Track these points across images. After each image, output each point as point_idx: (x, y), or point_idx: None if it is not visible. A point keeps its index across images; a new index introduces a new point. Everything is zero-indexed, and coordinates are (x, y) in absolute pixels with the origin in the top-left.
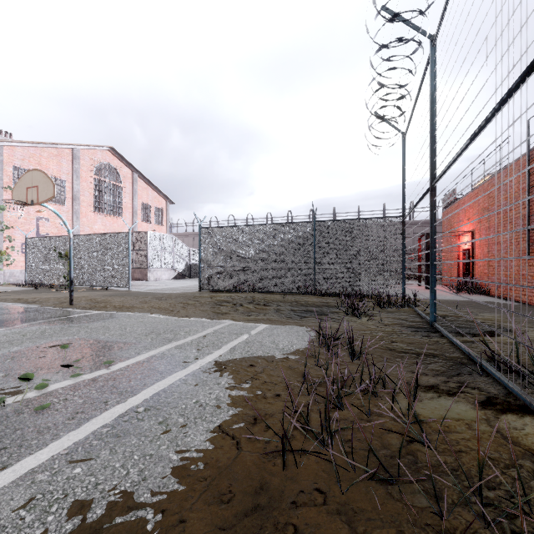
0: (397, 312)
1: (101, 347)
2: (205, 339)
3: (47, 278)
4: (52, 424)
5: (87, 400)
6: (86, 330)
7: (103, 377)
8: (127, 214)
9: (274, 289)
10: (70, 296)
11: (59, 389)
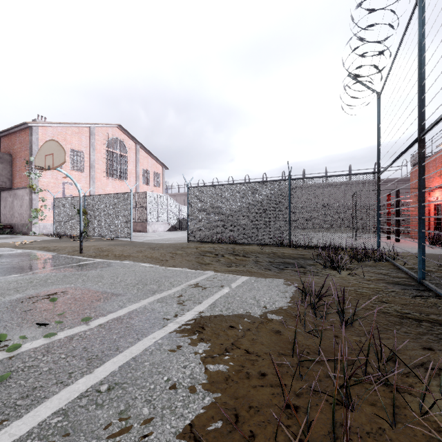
0: (375, 266)
1: (89, 298)
2: (187, 291)
3: (69, 230)
4: (2, 404)
5: (52, 369)
6: (83, 279)
7: (79, 336)
8: (131, 178)
9: (252, 241)
10: (80, 246)
11: (31, 349)
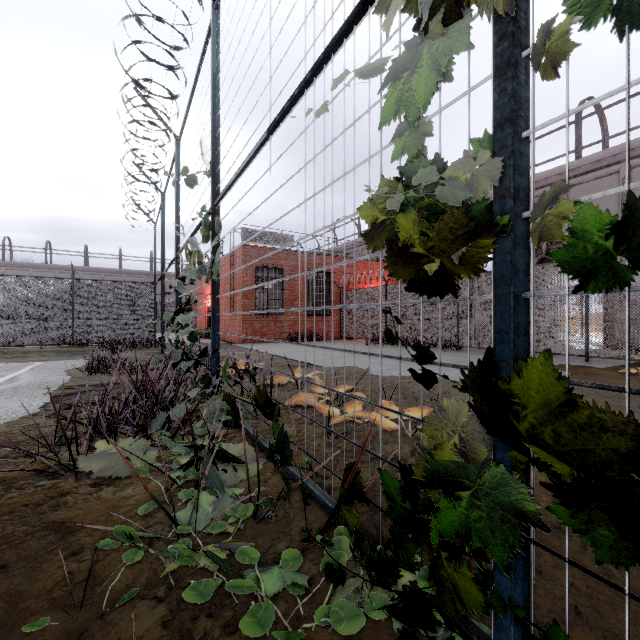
0: (146, 350)
1: None
2: None
3: None
4: None
5: None
6: None
7: None
8: None
9: (22, 342)
10: None
11: None
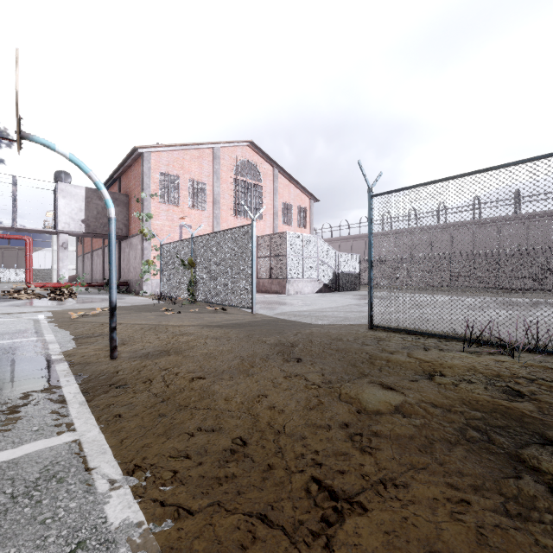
0: None
1: None
2: None
3: (176, 290)
4: None
5: None
6: None
7: None
8: (267, 216)
9: None
10: (109, 340)
11: None
